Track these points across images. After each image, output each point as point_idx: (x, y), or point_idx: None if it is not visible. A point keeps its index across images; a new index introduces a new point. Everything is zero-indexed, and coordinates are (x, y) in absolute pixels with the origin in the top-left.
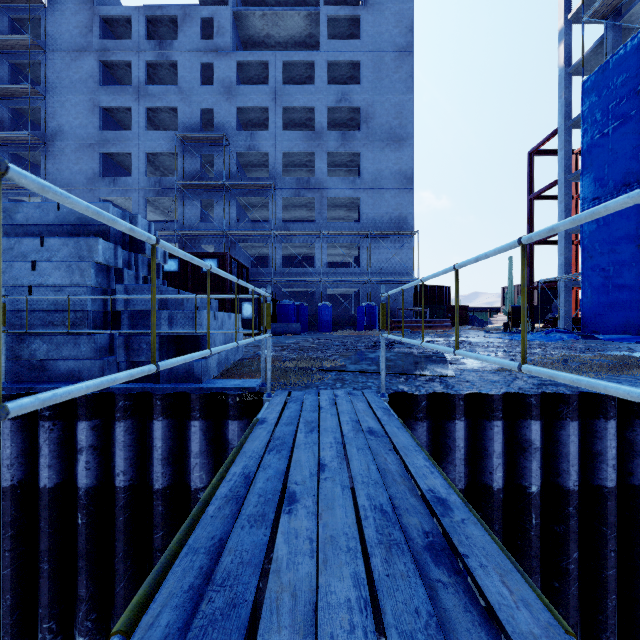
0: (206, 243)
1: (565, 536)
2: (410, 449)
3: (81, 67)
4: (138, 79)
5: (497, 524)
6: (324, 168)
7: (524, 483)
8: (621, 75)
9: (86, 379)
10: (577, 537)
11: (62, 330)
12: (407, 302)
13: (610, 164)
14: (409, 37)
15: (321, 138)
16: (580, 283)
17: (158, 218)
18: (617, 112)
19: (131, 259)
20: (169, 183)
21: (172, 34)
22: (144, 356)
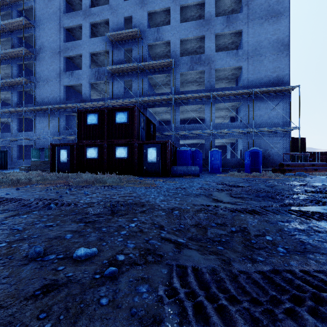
0: None
1: None
2: None
3: (53, 4)
4: (85, 5)
5: None
6: (212, 46)
7: None
8: None
9: None
10: None
11: None
12: (284, 148)
13: None
14: None
15: (210, 23)
16: None
17: None
18: None
19: None
20: (104, 71)
21: None
22: None
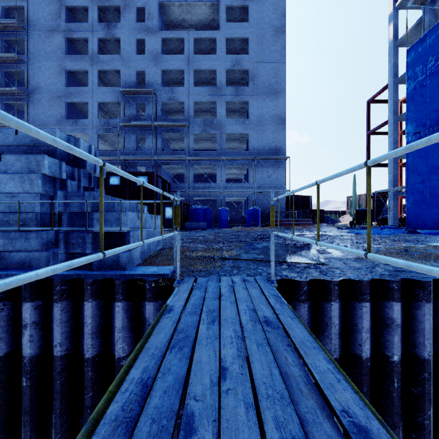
0: (140, 165)
1: (421, 397)
2: (308, 345)
3: (52, 42)
4: (92, 50)
5: (365, 387)
6: (223, 113)
7: (387, 353)
8: (435, 44)
9: (35, 267)
10: (431, 398)
11: (13, 228)
12: (281, 207)
13: (427, 108)
14: (283, 20)
15: (221, 91)
16: (404, 193)
17: (107, 148)
18: (432, 71)
19: (74, 173)
20: (114, 123)
21: (116, 19)
22: (80, 248)
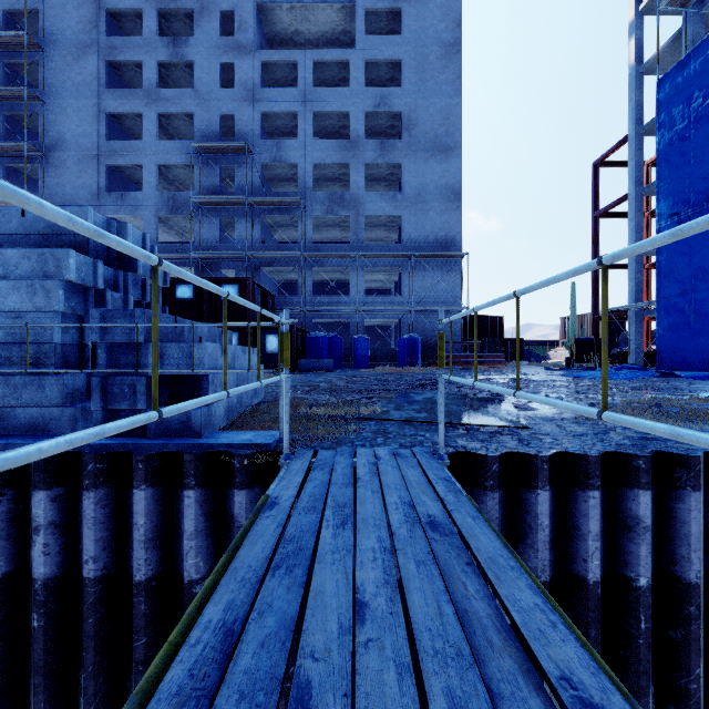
0: (226, 267)
1: (684, 645)
2: (502, 564)
3: (85, 68)
4: (149, 81)
5: (593, 629)
6: (360, 182)
7: (629, 573)
8: (705, 71)
9: (53, 432)
10: (701, 647)
11: (18, 368)
12: (455, 334)
13: (691, 174)
14: (457, 33)
15: (357, 148)
16: (654, 312)
17: (173, 239)
18: (700, 114)
19: (118, 278)
20: (184, 199)
21: (188, 31)
22: (126, 402)
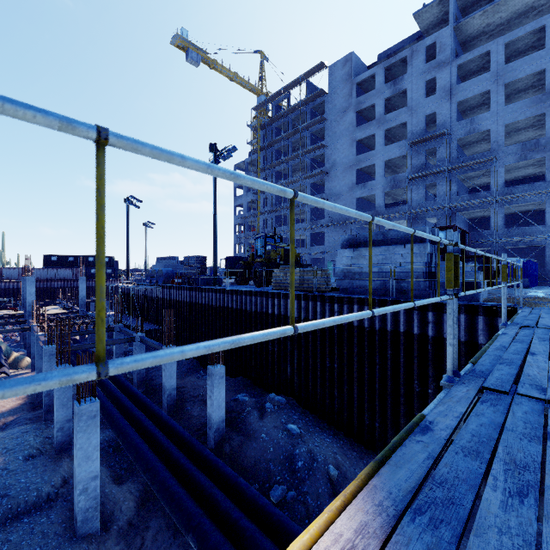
0: (429, 216)
1: None
2: None
3: (345, 121)
4: (379, 113)
5: None
6: None
7: None
8: None
9: (422, 298)
10: None
11: (416, 279)
12: None
13: None
14: None
15: None
16: None
17: (388, 202)
18: None
19: (432, 248)
20: (400, 178)
21: (401, 69)
22: None
